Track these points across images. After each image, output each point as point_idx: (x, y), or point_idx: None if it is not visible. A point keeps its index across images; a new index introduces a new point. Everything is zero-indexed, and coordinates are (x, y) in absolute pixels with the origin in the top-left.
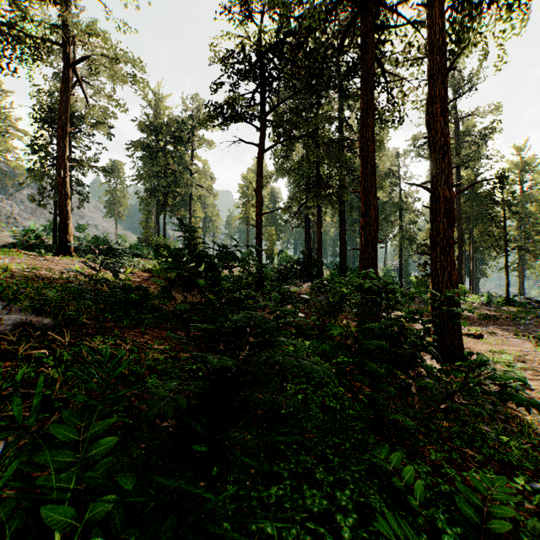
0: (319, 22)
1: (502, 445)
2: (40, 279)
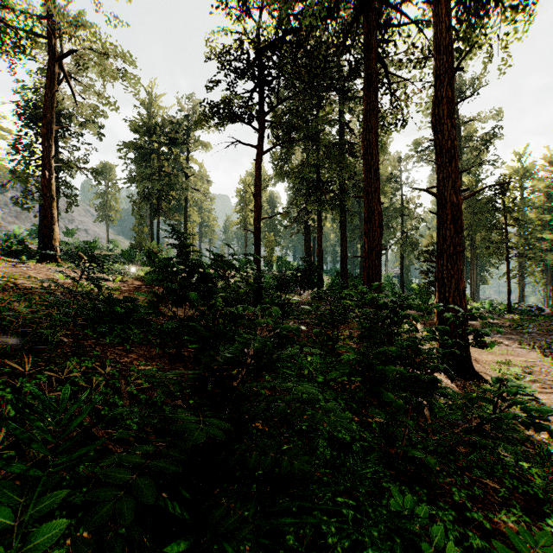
0: (320, 18)
1: (523, 473)
2: (16, 290)
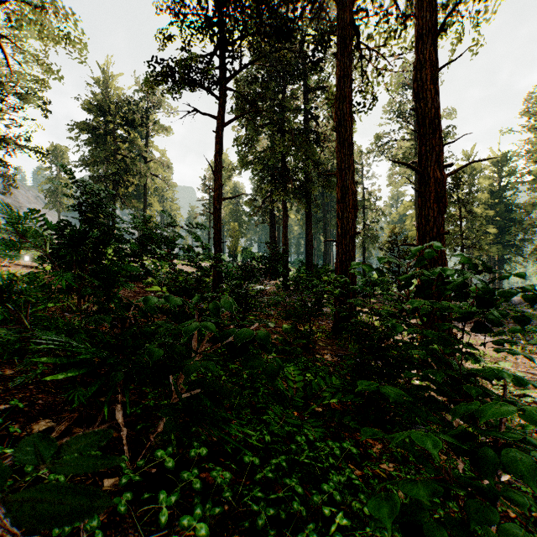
0: None
1: None
2: None
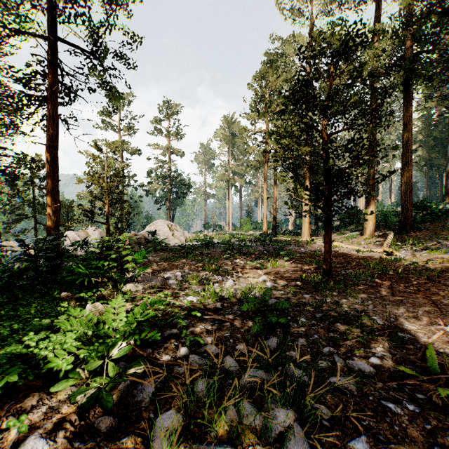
0: None
1: None
2: None
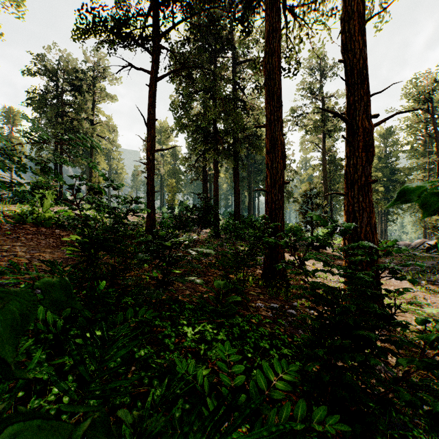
0: None
1: None
2: None
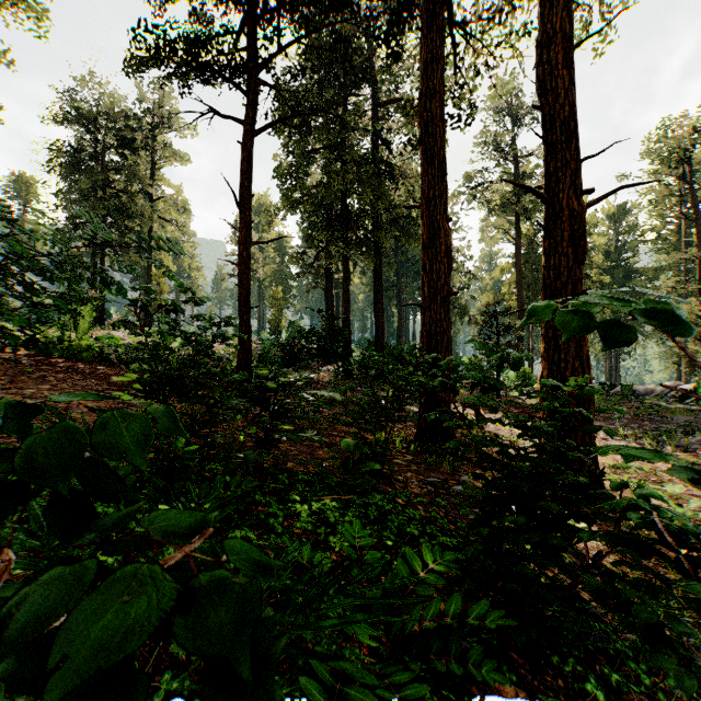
0: None
1: None
2: None
